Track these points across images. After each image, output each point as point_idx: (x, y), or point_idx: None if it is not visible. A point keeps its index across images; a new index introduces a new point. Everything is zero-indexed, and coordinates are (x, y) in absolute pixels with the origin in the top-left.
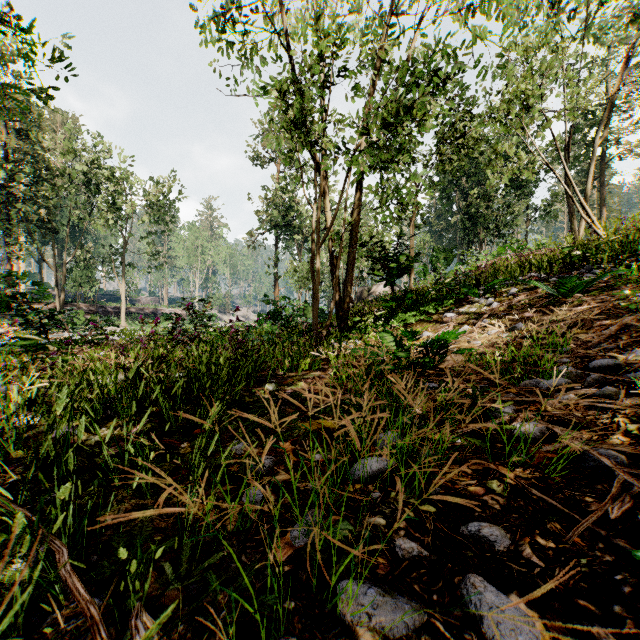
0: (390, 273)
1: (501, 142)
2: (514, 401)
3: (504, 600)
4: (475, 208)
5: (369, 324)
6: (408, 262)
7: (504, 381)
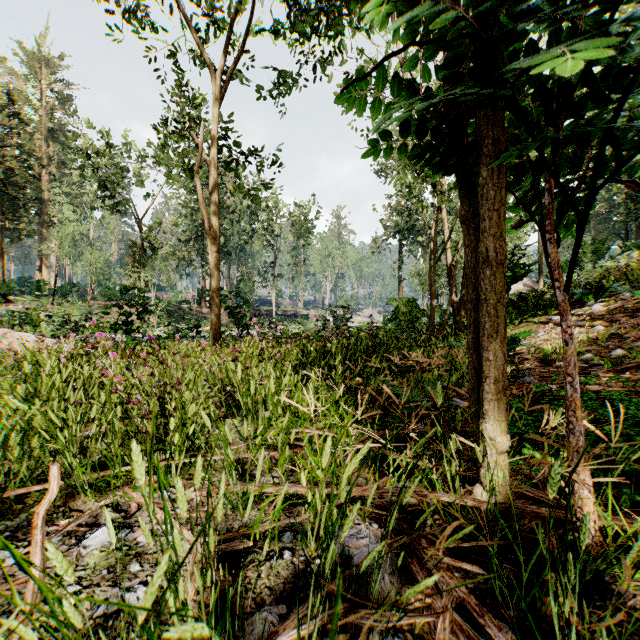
0: None
1: None
2: (540, 372)
3: (459, 400)
4: None
5: None
6: (520, 270)
7: (539, 361)
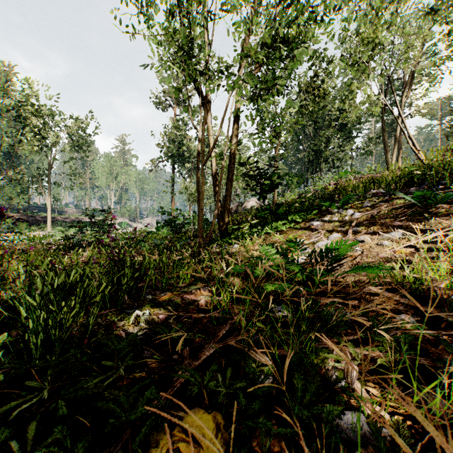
0: (262, 189)
1: (350, 85)
2: None
3: None
4: (317, 147)
5: (246, 231)
6: (277, 179)
7: None
